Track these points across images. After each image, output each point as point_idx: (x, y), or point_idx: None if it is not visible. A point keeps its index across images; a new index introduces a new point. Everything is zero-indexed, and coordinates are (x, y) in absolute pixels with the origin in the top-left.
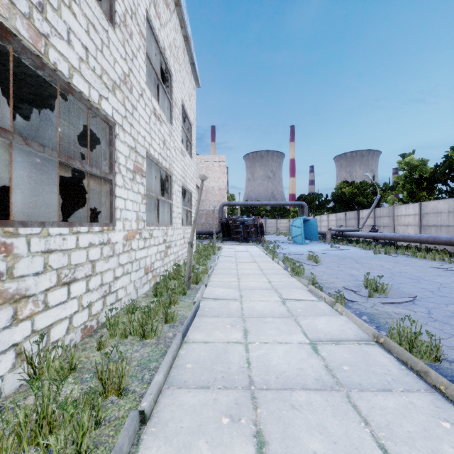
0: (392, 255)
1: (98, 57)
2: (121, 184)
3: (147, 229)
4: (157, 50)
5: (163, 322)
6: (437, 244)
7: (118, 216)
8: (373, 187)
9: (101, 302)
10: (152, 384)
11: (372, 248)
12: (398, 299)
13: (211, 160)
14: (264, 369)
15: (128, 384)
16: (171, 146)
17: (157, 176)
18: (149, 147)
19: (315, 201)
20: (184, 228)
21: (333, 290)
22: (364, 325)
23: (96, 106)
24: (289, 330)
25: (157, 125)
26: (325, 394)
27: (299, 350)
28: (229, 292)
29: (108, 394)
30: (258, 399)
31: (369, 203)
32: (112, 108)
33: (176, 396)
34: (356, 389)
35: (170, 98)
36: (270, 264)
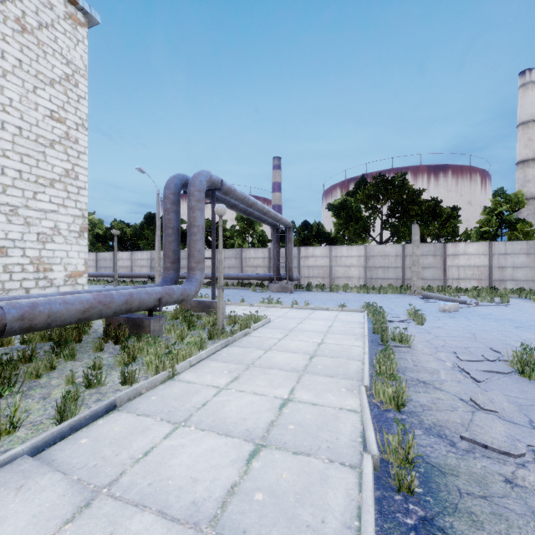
0: None
1: None
2: None
3: None
4: None
5: None
6: (103, 277)
7: None
8: None
9: None
10: None
11: None
12: None
13: None
14: None
15: None
16: None
17: None
18: None
19: None
20: None
21: None
22: None
23: None
24: None
25: None
26: None
27: None
28: None
29: None
30: None
31: None
32: None
33: None
34: None
35: None
36: None
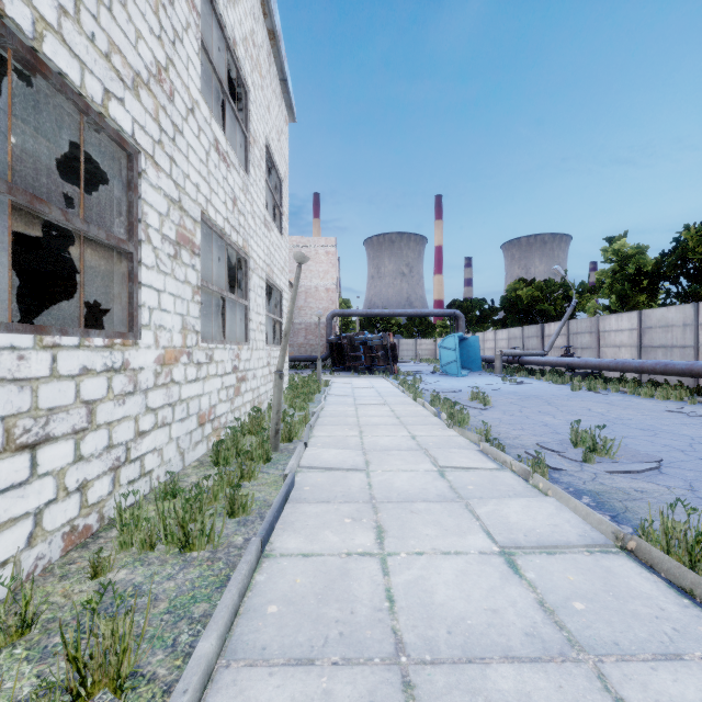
0: (600, 392)
1: (101, 17)
2: (151, 263)
3: (202, 347)
4: (221, 42)
5: (224, 517)
6: (669, 374)
7: (144, 319)
8: (564, 288)
9: (108, 480)
10: (191, 663)
11: (566, 382)
12: (632, 464)
13: (314, 244)
14: (423, 614)
15: (141, 658)
16: (246, 210)
17: (225, 262)
18: (206, 205)
19: (474, 310)
20: (269, 349)
21: (520, 450)
22: (595, 516)
23: (97, 108)
24: (459, 526)
25: (222, 169)
26: (554, 672)
27: (482, 567)
28: (346, 456)
29: (92, 690)
30: (417, 688)
31: (557, 313)
32: (132, 120)
33: (242, 688)
34: (612, 657)
35: (245, 130)
36: (411, 407)
